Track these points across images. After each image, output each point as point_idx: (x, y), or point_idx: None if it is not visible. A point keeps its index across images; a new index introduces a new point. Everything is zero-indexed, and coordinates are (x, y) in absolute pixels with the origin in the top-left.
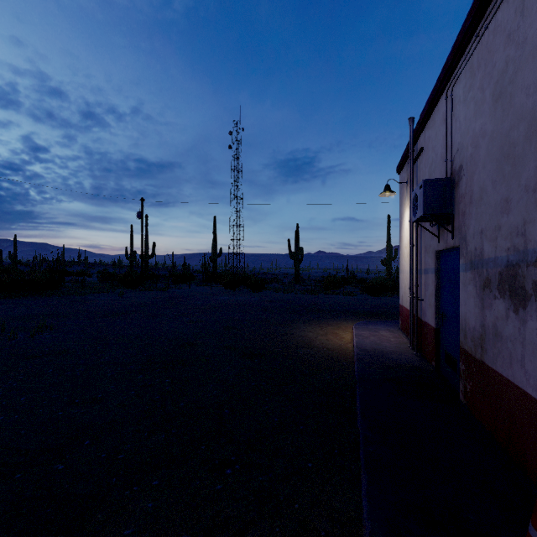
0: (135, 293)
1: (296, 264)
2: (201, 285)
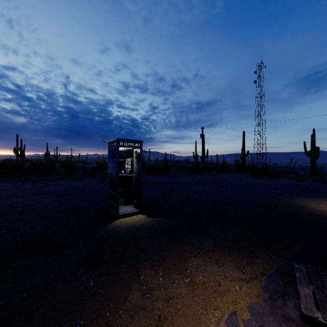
0: (200, 175)
1: (312, 160)
2: (235, 173)
